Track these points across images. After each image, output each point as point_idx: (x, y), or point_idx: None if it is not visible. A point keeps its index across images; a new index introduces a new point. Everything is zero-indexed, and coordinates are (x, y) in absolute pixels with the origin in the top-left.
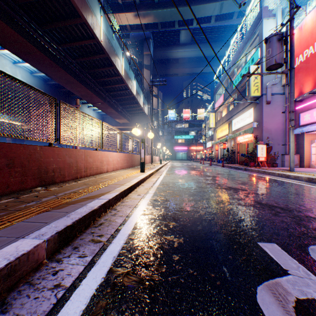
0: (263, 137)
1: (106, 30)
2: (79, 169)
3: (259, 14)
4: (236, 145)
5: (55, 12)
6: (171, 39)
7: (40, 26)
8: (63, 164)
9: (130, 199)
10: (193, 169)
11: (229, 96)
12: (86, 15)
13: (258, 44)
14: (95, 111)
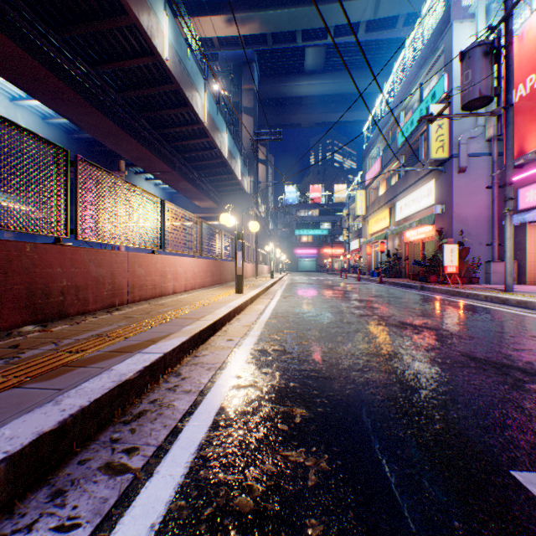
0: (454, 231)
1: (176, 41)
2: (118, 289)
3: (445, 14)
4: (404, 245)
5: (81, 5)
6: (290, 63)
7: (55, 31)
8: (84, 279)
9: (212, 349)
10: (329, 287)
11: (390, 160)
12: (138, 11)
13: (444, 67)
14: (157, 187)
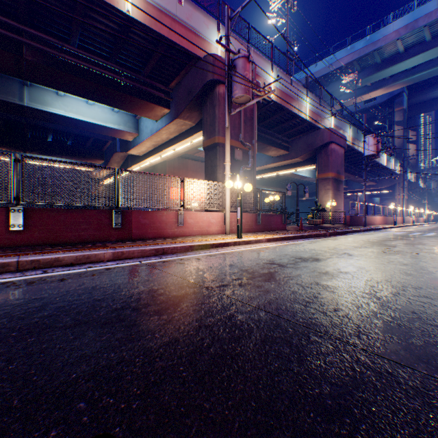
0: None
1: None
2: (369, 222)
3: None
4: None
5: None
6: (434, 80)
7: None
8: (366, 221)
9: (391, 229)
10: None
11: None
12: (358, 148)
13: None
14: None
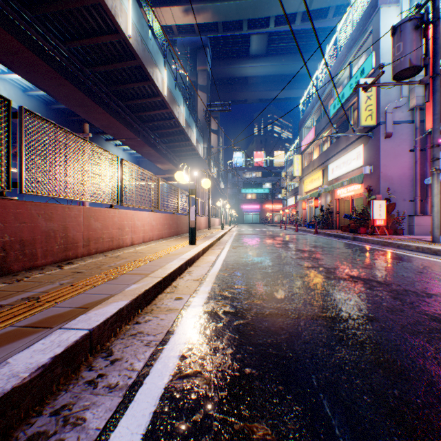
0: (381, 189)
1: (138, 22)
2: (72, 242)
3: (373, 0)
4: (335, 201)
5: None
6: (237, 48)
7: (28, 8)
8: (30, 234)
9: (157, 311)
10: (272, 237)
11: (323, 129)
12: None
13: (373, 46)
14: (125, 152)
